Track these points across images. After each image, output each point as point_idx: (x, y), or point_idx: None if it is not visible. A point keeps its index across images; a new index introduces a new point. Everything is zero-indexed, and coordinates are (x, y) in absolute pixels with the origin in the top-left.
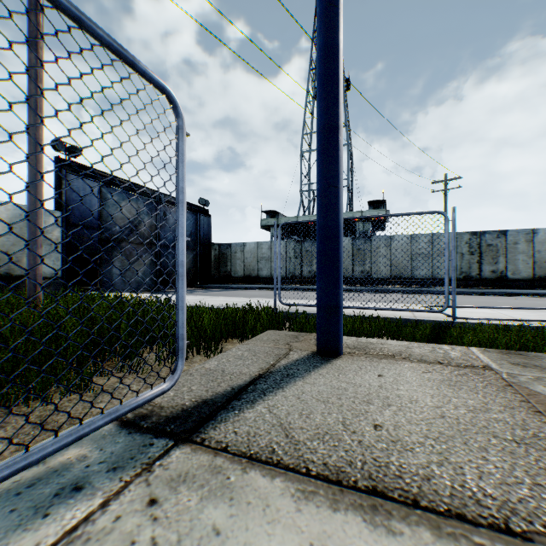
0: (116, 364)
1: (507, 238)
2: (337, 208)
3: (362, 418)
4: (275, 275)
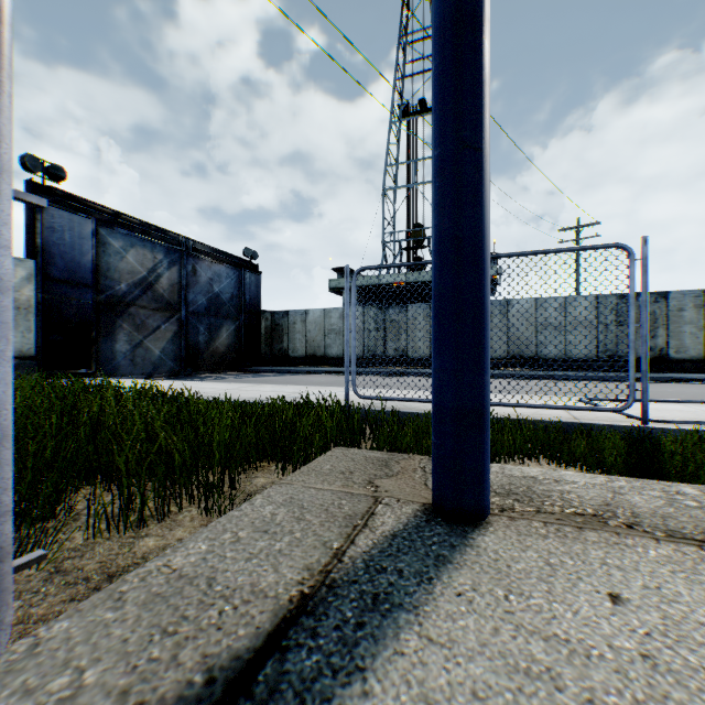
0: None
1: (668, 302)
2: (480, 196)
3: None
4: (347, 352)
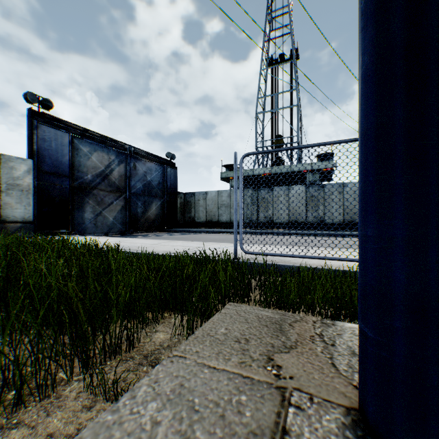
0: None
1: None
2: None
3: None
4: (235, 218)
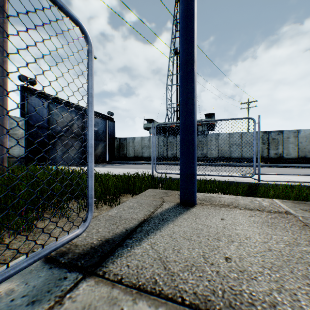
0: (51, 212)
1: (283, 135)
2: (193, 112)
3: (216, 252)
4: (152, 156)
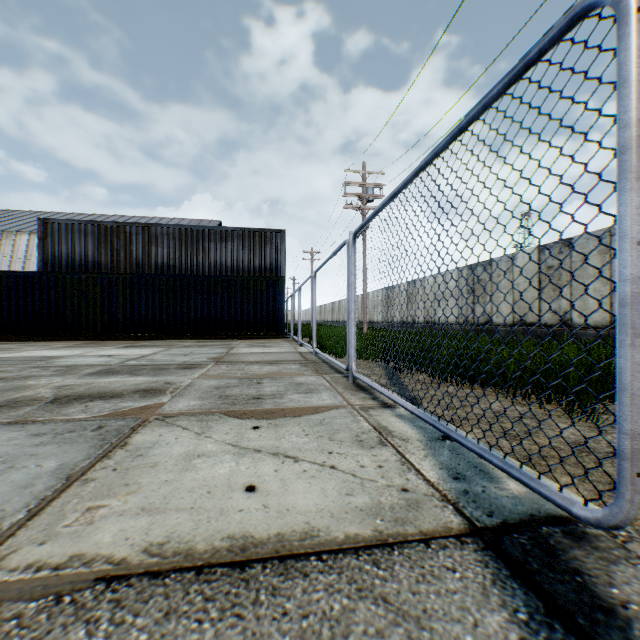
0: None
1: None
2: None
3: None
4: None
